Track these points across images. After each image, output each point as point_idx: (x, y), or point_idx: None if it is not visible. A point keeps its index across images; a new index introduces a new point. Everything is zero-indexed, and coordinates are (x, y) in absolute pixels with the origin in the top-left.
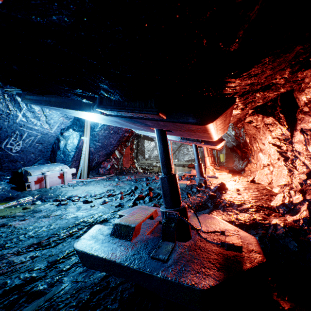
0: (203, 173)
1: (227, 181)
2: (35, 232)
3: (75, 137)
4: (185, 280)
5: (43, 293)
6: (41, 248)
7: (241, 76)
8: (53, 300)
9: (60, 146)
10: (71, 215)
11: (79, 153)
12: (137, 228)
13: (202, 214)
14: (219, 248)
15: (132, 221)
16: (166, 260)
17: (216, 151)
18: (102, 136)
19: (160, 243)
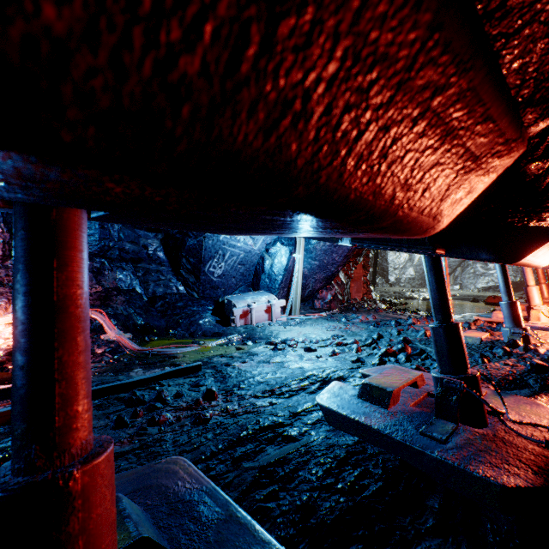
0: (520, 320)
1: None
2: (262, 377)
3: (283, 254)
4: (474, 469)
5: (296, 438)
6: (276, 396)
7: None
8: (308, 446)
9: (265, 267)
10: (294, 364)
11: (288, 277)
12: (395, 394)
13: (512, 395)
14: (542, 448)
15: (387, 383)
16: (444, 441)
17: None
18: (321, 250)
19: (433, 420)
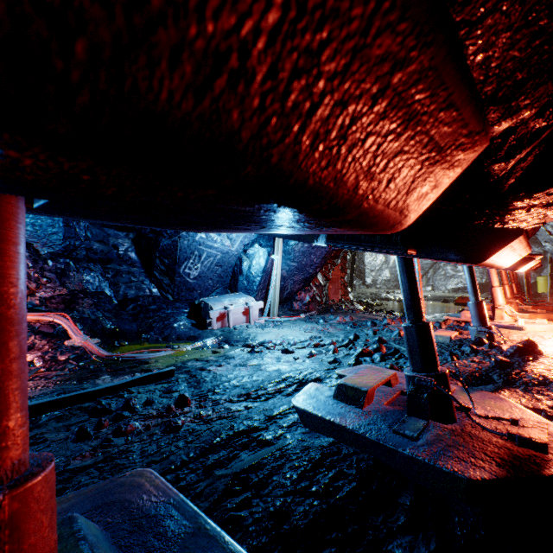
0: (486, 319)
1: (544, 338)
2: (238, 381)
3: (261, 255)
4: (443, 464)
5: (271, 442)
6: (252, 400)
7: (532, 197)
8: (283, 450)
9: (243, 268)
10: (271, 366)
11: (266, 278)
12: (370, 393)
13: (478, 391)
14: (505, 441)
15: (362, 383)
16: (416, 438)
17: (526, 272)
18: (299, 252)
19: (405, 418)
